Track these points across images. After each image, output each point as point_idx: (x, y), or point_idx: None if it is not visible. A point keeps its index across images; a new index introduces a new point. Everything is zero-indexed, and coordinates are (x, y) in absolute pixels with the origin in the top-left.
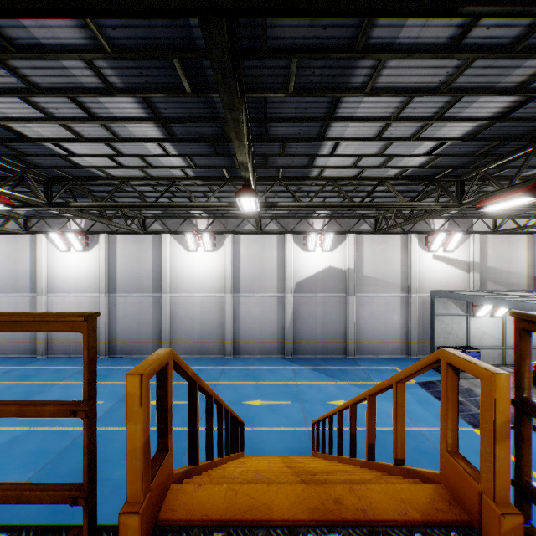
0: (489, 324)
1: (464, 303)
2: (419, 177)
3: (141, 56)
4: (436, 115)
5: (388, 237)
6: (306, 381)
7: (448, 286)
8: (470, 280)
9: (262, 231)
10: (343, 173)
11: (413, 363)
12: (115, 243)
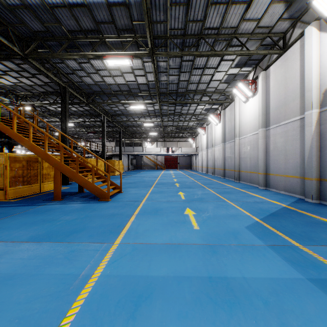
0: None
1: None
2: None
3: None
4: None
5: None
6: (236, 204)
7: None
8: None
9: (285, 49)
10: None
11: None
12: (225, 114)
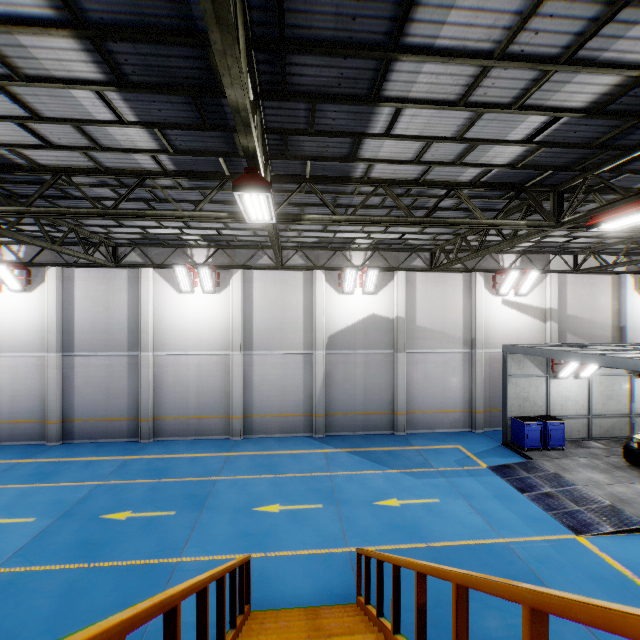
0: (573, 387)
1: (543, 361)
2: (503, 184)
3: None
4: (566, 54)
5: (447, 276)
6: (344, 471)
7: (520, 339)
8: (546, 331)
9: (283, 266)
10: (400, 174)
11: (479, 439)
12: (73, 280)
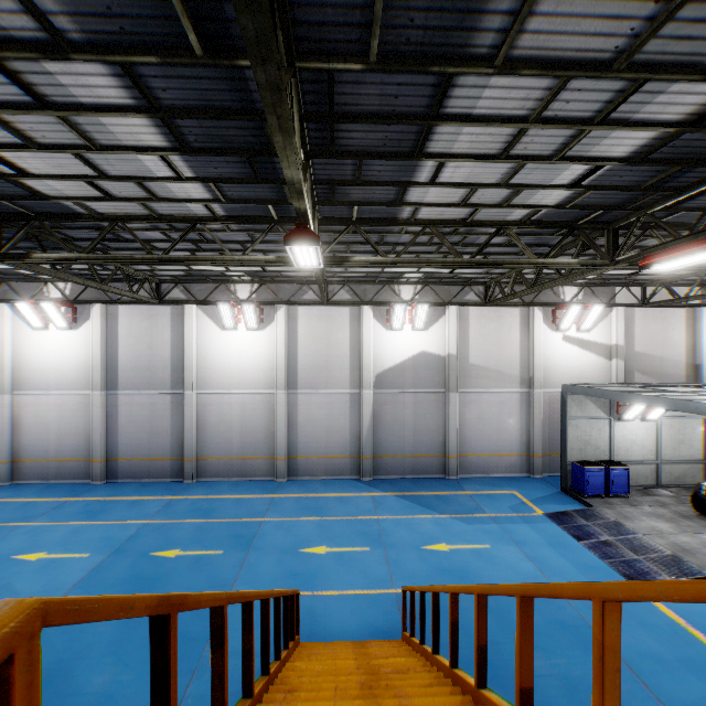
0: (639, 430)
1: (606, 402)
2: (554, 222)
3: None
4: (599, 116)
5: (502, 311)
6: (392, 515)
7: (583, 378)
8: (612, 369)
9: (329, 302)
10: (447, 215)
11: (537, 485)
12: (117, 317)
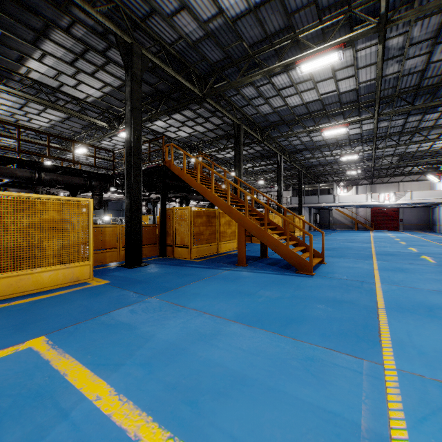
0: None
1: None
2: None
3: None
4: None
5: None
6: None
7: None
8: None
9: None
10: None
11: None
12: None
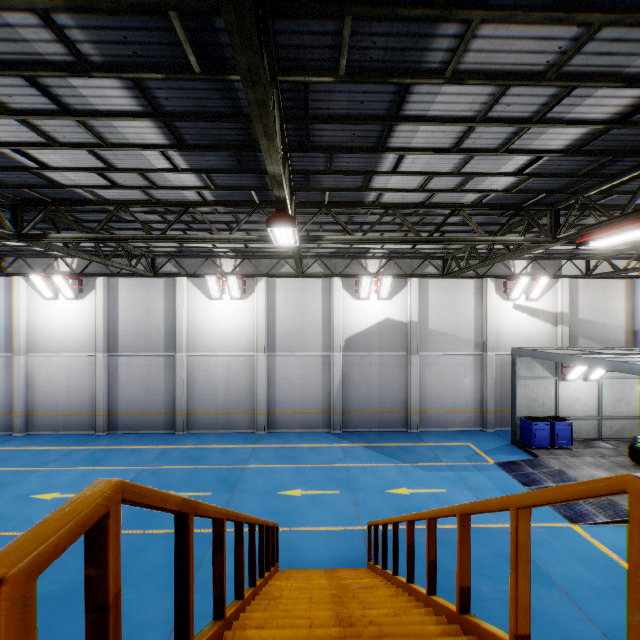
0: (582, 389)
1: (552, 364)
2: (502, 204)
3: (122, 7)
4: (536, 116)
5: (458, 282)
6: (359, 463)
7: (531, 342)
8: (557, 335)
9: (303, 274)
10: (407, 199)
11: (489, 438)
12: (117, 288)
